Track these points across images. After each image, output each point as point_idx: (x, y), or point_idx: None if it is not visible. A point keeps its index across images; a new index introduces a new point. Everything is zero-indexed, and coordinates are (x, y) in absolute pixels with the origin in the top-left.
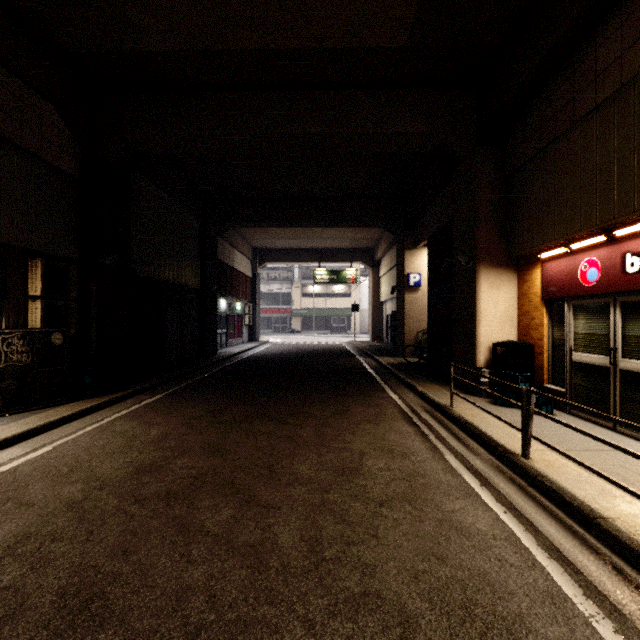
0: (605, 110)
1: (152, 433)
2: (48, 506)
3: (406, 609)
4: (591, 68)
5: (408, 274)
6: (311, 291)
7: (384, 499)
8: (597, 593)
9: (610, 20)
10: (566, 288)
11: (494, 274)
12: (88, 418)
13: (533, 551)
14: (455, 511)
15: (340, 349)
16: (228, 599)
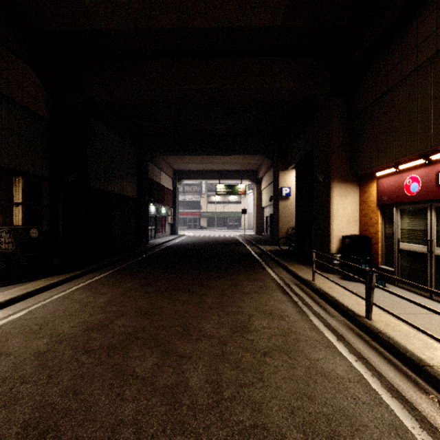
0: (424, 69)
1: (100, 300)
2: (21, 356)
3: (286, 439)
4: (414, 39)
5: (281, 188)
6: (214, 200)
7: (267, 350)
8: (430, 426)
9: (428, 4)
10: (395, 197)
11: (343, 187)
12: (55, 289)
13: (379, 391)
14: (319, 360)
15: (234, 240)
16: (151, 431)
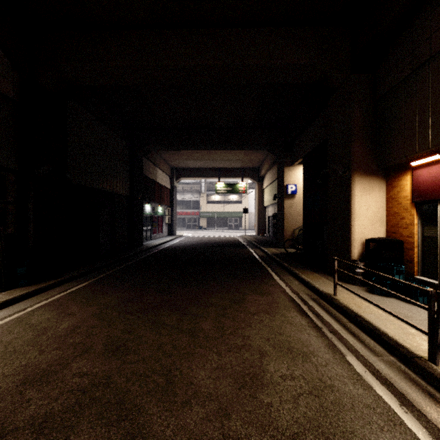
0: None
1: (63, 325)
2: None
3: None
4: None
5: (287, 185)
6: (213, 199)
7: (296, 431)
8: None
9: None
10: None
11: (366, 181)
12: (13, 307)
13: None
14: None
15: (235, 241)
16: None
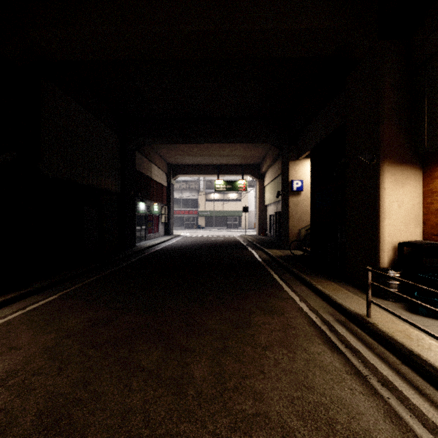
0: None
1: None
2: None
3: None
4: None
5: (292, 181)
6: (212, 198)
7: None
8: None
9: None
10: None
11: (398, 171)
12: None
13: None
14: None
15: (234, 242)
16: None
